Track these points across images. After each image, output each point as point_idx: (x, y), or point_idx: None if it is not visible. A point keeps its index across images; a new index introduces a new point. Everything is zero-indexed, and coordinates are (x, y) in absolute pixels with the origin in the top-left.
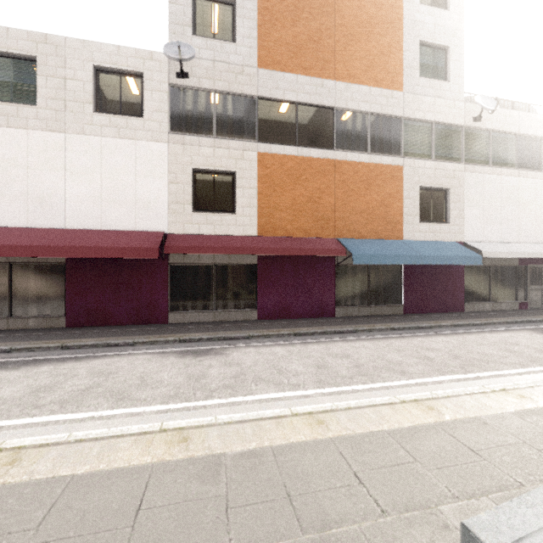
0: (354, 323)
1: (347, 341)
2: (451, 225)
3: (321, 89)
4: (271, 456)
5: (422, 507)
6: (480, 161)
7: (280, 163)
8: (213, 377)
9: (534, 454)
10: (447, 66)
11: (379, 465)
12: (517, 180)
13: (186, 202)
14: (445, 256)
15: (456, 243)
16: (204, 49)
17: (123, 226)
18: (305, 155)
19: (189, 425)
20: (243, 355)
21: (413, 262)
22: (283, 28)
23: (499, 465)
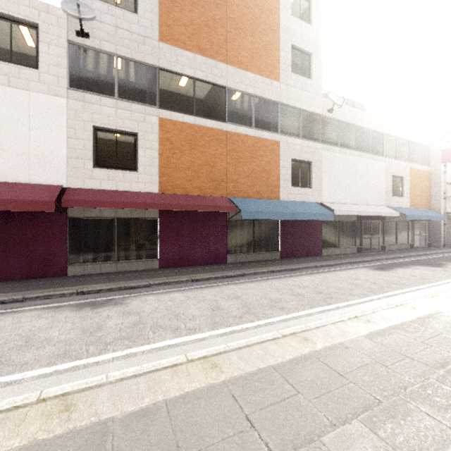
0: (242, 268)
1: (237, 284)
2: (313, 189)
3: (215, 69)
4: (165, 412)
5: (308, 442)
6: (332, 143)
7: (179, 129)
8: (110, 329)
9: (383, 371)
10: (310, 68)
11: (268, 403)
12: (355, 158)
13: (86, 158)
14: (309, 213)
15: (316, 203)
16: (106, 14)
17: (14, 177)
18: (202, 124)
19: (75, 389)
20: (142, 304)
21: (287, 218)
22: (182, 10)
23: (361, 385)
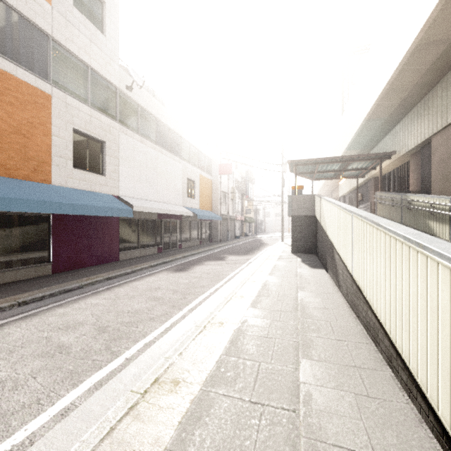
0: None
1: None
2: (108, 178)
3: None
4: None
5: None
6: (132, 127)
7: None
8: None
9: None
10: (104, 20)
11: None
12: (156, 153)
13: None
14: (100, 207)
15: (111, 195)
16: None
17: None
18: None
19: None
20: None
21: (62, 211)
22: None
23: None
